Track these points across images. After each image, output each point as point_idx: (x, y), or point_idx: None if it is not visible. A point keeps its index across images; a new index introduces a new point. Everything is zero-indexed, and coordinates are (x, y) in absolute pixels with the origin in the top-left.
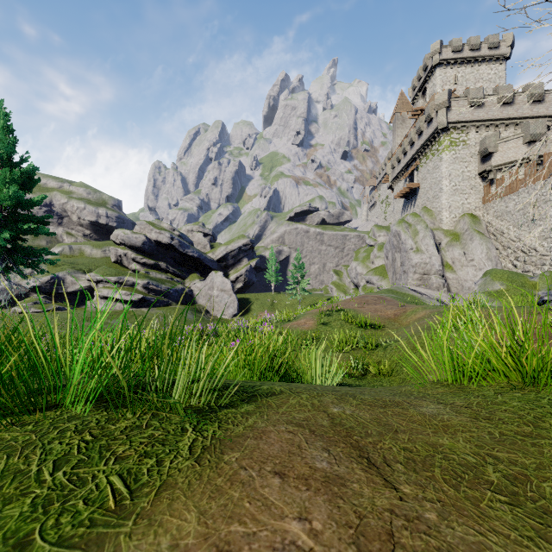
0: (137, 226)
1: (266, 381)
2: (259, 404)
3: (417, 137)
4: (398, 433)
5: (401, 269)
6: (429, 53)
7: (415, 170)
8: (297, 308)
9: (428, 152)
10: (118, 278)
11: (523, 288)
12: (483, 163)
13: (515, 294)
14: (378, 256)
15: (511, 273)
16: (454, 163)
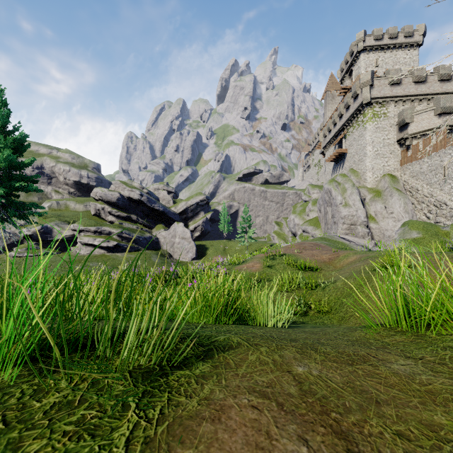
0: (113, 185)
1: (222, 325)
2: (215, 361)
3: (344, 111)
4: (381, 405)
5: (332, 220)
6: (355, 41)
7: (343, 138)
8: (245, 253)
9: (354, 123)
10: (97, 228)
11: (437, 236)
12: (401, 132)
13: (430, 241)
14: (312, 210)
15: (425, 224)
16: (376, 132)
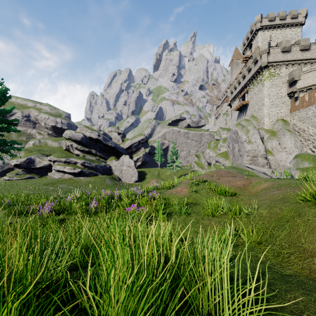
0: (78, 128)
1: None
2: None
3: (247, 73)
4: None
5: (238, 154)
6: (254, 22)
7: (246, 93)
8: (174, 177)
9: (254, 81)
10: (66, 159)
11: None
12: (290, 87)
13: None
14: (222, 146)
15: (314, 156)
16: (271, 87)
